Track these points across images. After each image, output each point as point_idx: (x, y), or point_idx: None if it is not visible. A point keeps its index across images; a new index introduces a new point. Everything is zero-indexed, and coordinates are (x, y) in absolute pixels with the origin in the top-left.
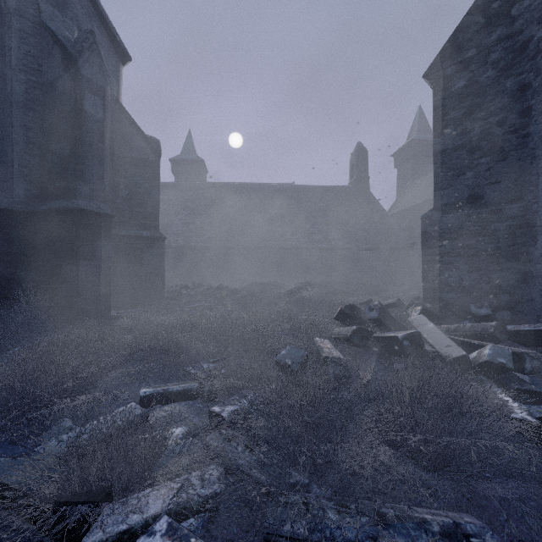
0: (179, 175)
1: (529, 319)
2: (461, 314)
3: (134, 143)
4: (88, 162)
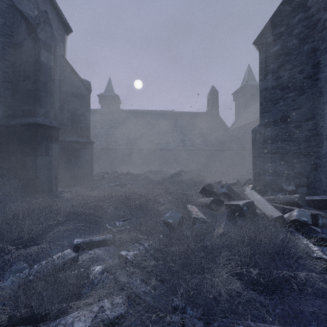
0: (103, 105)
1: (318, 192)
2: (276, 189)
3: (74, 83)
4: (43, 94)
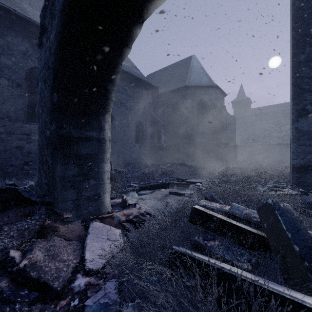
0: (235, 109)
1: None
2: None
3: (228, 119)
4: (224, 132)
